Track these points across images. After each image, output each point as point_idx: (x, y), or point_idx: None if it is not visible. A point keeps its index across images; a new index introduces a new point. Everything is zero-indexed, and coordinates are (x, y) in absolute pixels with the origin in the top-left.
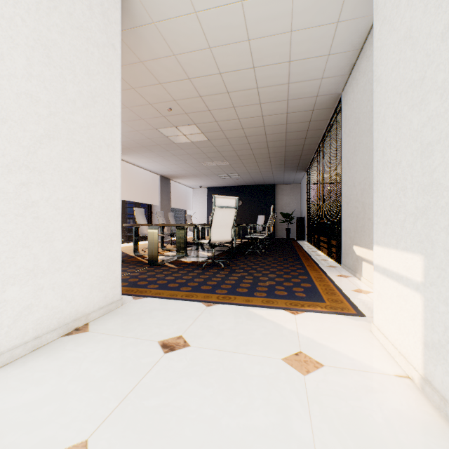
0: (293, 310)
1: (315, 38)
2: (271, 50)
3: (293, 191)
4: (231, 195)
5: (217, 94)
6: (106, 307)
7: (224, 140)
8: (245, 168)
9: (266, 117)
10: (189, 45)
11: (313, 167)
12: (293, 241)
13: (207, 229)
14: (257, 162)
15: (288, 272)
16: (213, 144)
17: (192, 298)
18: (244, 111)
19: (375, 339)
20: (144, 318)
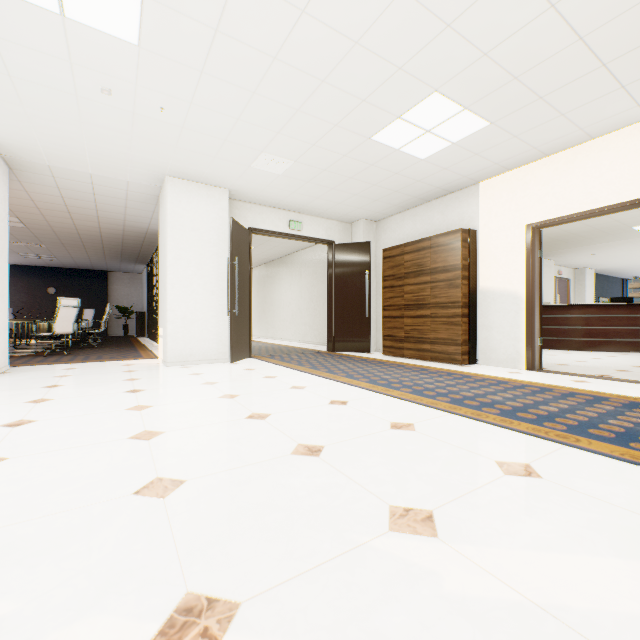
0: (127, 360)
1: (142, 212)
2: (113, 208)
3: (133, 282)
4: (37, 279)
5: (58, 211)
6: (6, 367)
7: (50, 231)
8: (68, 253)
9: (104, 229)
10: (45, 192)
11: (155, 263)
12: (133, 338)
13: (52, 323)
14: (87, 251)
15: (125, 352)
16: (32, 231)
17: (60, 363)
18: (83, 222)
19: (159, 360)
20: (39, 368)
